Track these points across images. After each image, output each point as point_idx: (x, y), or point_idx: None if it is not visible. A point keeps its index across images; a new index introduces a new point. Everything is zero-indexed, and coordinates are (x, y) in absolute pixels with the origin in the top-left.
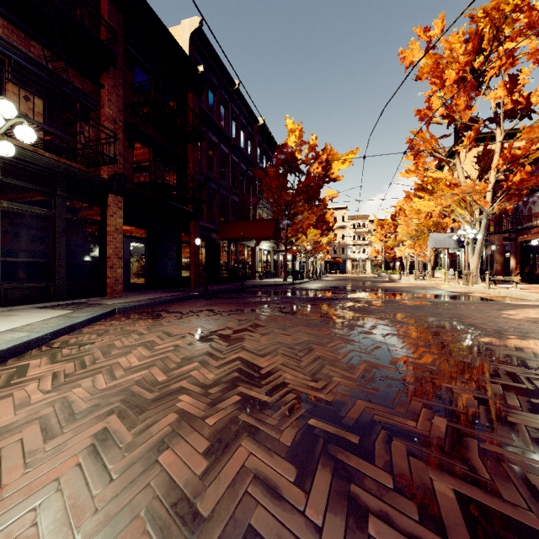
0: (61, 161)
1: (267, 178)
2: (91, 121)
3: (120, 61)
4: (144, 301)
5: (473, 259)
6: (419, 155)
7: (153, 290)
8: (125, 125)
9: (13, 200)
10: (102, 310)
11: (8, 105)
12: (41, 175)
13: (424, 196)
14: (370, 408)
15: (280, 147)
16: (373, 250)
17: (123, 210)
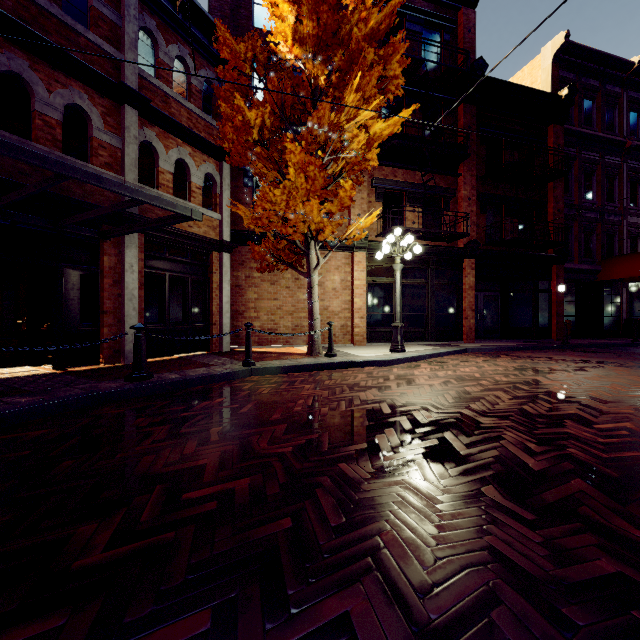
0: (431, 244)
1: None
2: (451, 206)
3: (473, 145)
4: (490, 346)
5: None
6: None
7: (505, 339)
8: (477, 196)
9: (407, 277)
10: (456, 348)
11: (410, 237)
12: (421, 258)
13: None
14: (587, 401)
15: None
16: None
17: (475, 270)
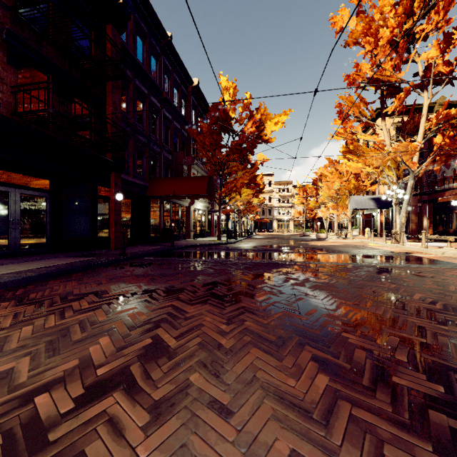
0: None
1: (201, 136)
2: None
3: None
4: (7, 276)
5: (400, 219)
6: (347, 119)
7: (55, 254)
8: (0, 31)
9: None
10: None
11: None
12: None
13: (351, 158)
14: None
15: (214, 105)
16: (296, 211)
17: None
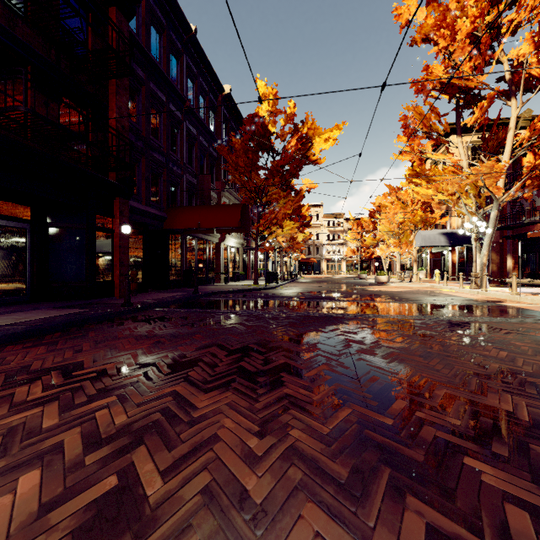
0: None
1: (233, 155)
2: None
3: None
4: None
5: (480, 258)
6: (414, 135)
7: (37, 304)
8: None
9: None
10: None
11: None
12: None
13: (420, 183)
14: None
15: (250, 116)
16: (349, 250)
17: None
